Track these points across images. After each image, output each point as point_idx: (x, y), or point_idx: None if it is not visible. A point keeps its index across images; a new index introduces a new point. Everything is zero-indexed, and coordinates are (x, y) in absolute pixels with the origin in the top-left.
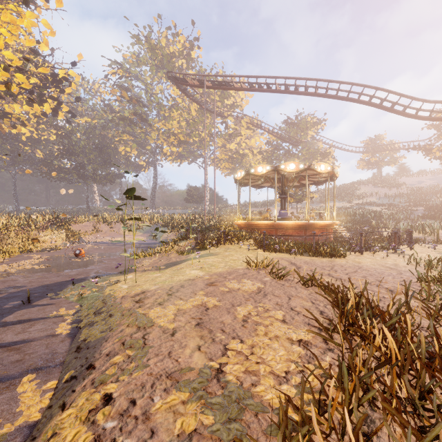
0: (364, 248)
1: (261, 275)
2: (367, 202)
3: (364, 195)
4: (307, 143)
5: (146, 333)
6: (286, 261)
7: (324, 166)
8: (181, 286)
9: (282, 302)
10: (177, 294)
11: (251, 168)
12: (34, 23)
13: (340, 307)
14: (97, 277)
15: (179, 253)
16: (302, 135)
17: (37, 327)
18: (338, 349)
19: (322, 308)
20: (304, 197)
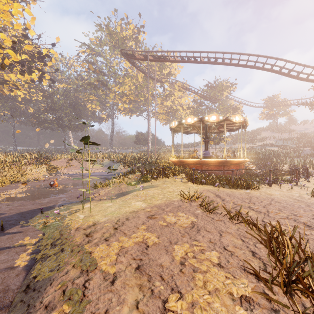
0: (273, 181)
1: (193, 207)
2: (266, 143)
3: (264, 139)
4: (223, 101)
5: (88, 279)
6: (211, 193)
7: (238, 117)
8: (127, 218)
9: (214, 239)
10: (122, 228)
11: (183, 119)
12: (19, 11)
13: (275, 253)
14: (62, 206)
15: (128, 184)
16: (219, 95)
17: (1, 257)
18: (283, 310)
19: (252, 247)
20: (221, 140)
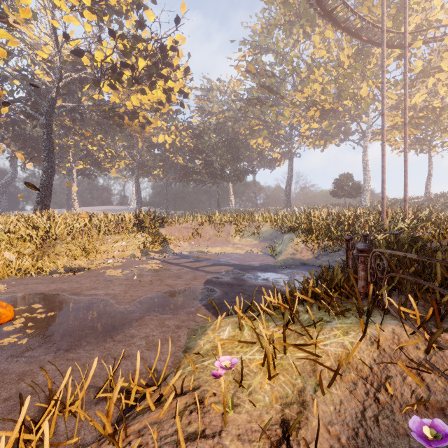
0: None
1: None
2: None
3: None
4: None
5: None
6: None
7: None
8: None
9: None
10: None
11: None
12: None
13: None
14: None
15: None
16: None
17: None
18: None
19: None
20: None
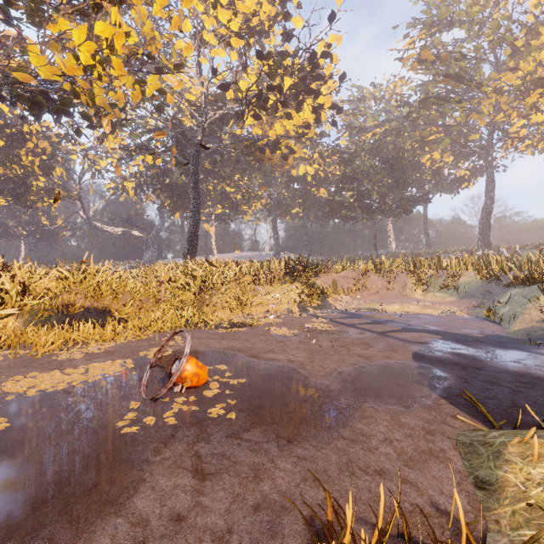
0: None
1: None
2: None
3: None
4: None
5: None
6: None
7: None
8: None
9: None
10: None
11: None
12: None
13: None
14: None
15: None
16: None
17: None
18: None
19: None
20: None
